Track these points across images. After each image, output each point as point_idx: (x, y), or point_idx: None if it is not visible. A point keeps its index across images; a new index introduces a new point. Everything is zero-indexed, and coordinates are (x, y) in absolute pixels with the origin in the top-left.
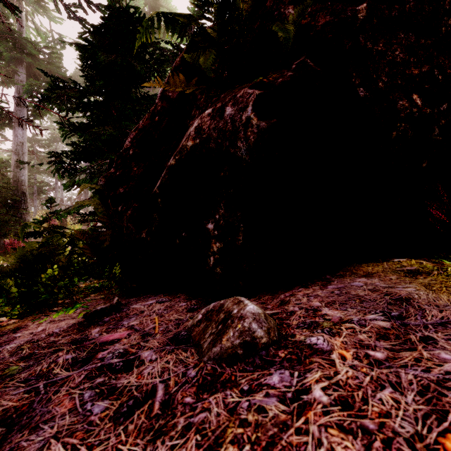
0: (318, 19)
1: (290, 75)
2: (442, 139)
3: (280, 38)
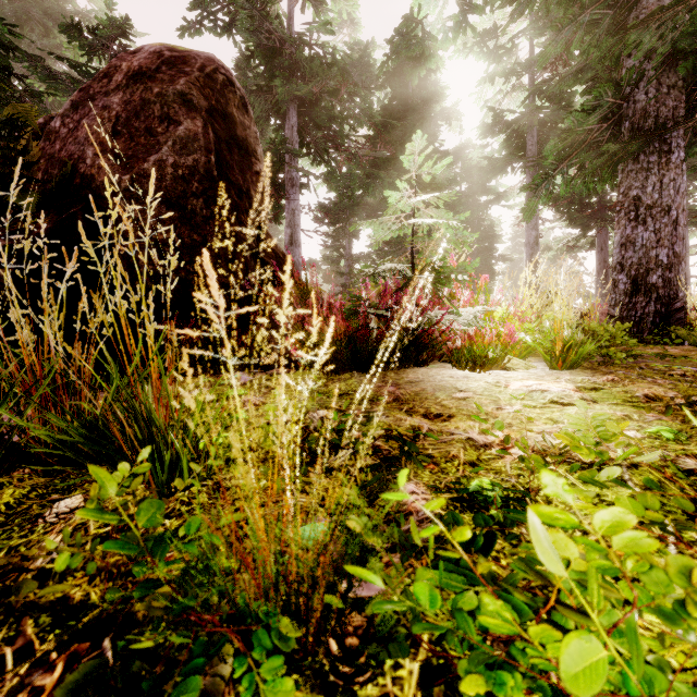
0: (101, 174)
1: (49, 227)
2: (174, 290)
3: (53, 189)
